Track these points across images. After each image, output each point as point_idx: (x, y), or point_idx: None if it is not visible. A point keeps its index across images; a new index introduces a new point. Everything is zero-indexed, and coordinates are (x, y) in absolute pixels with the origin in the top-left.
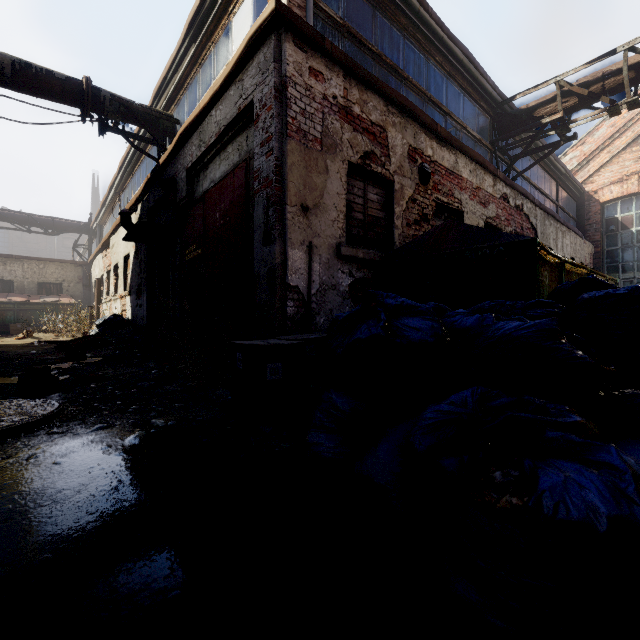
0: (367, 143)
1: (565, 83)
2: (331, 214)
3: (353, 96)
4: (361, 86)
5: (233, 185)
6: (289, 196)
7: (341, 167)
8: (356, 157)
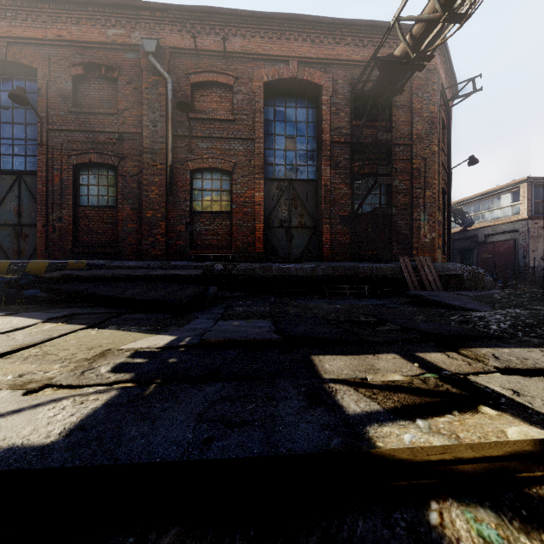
0: None
1: None
2: (539, 251)
3: None
4: None
5: (508, 243)
6: (530, 250)
7: (542, 240)
8: None
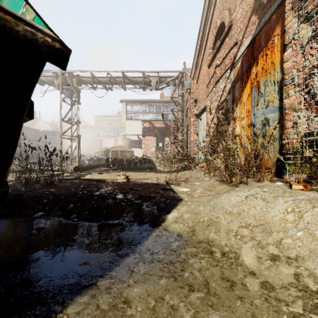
0: None
1: (43, 131)
2: None
3: None
4: None
5: None
6: None
7: None
8: None
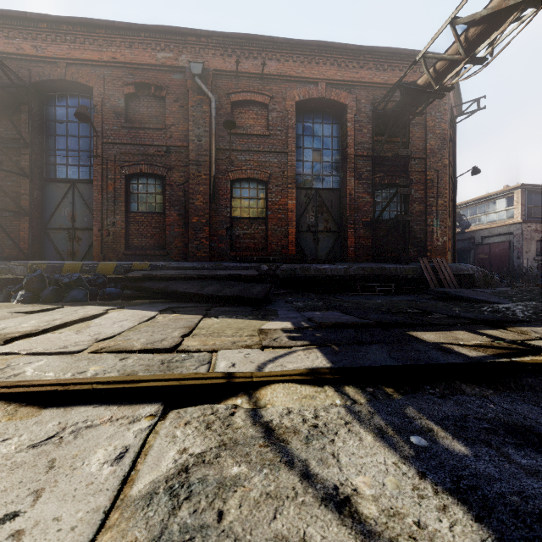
0: (541, 235)
1: None
2: (532, 252)
3: (537, 226)
4: (539, 223)
5: (504, 245)
6: (523, 251)
7: (534, 242)
8: (538, 239)
